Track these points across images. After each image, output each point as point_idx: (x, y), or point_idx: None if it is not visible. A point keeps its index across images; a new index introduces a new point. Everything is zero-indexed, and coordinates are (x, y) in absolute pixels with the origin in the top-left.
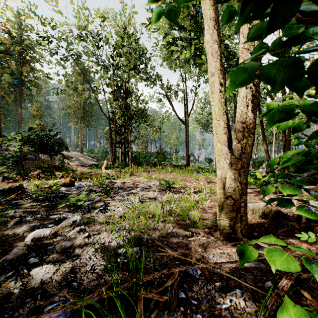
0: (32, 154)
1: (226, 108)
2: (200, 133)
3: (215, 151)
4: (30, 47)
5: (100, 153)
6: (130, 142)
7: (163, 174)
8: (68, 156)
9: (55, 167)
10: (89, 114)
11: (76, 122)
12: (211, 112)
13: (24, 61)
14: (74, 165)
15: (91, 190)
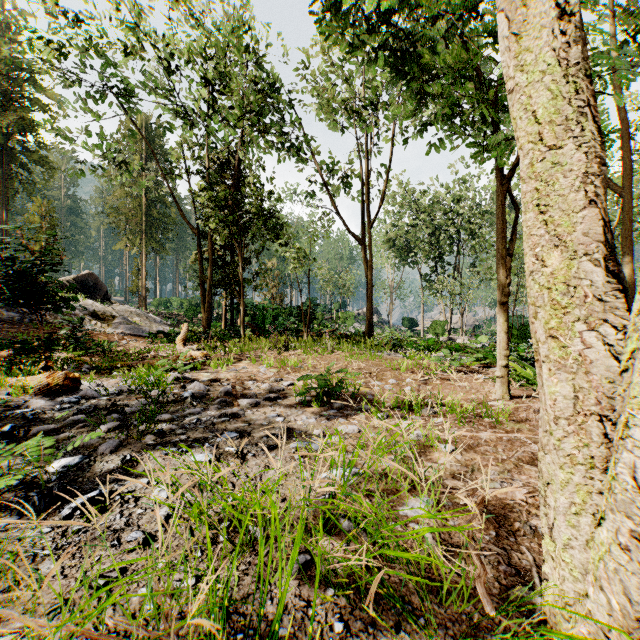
0: (15, 309)
1: (589, 89)
2: (393, 268)
3: (533, 287)
4: (29, 78)
5: (183, 308)
6: (242, 283)
7: (314, 356)
8: (105, 314)
9: (44, 340)
10: (159, 225)
11: (131, 242)
12: (417, 222)
13: (3, 100)
14: (115, 334)
15: (114, 407)
